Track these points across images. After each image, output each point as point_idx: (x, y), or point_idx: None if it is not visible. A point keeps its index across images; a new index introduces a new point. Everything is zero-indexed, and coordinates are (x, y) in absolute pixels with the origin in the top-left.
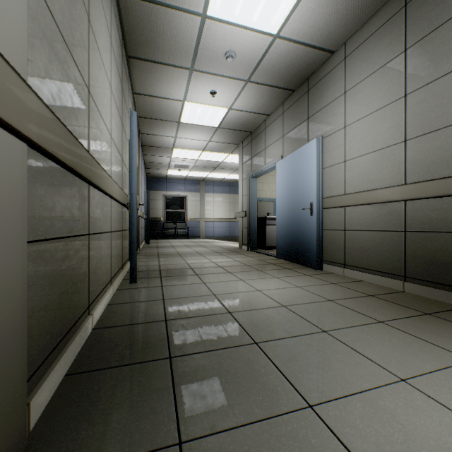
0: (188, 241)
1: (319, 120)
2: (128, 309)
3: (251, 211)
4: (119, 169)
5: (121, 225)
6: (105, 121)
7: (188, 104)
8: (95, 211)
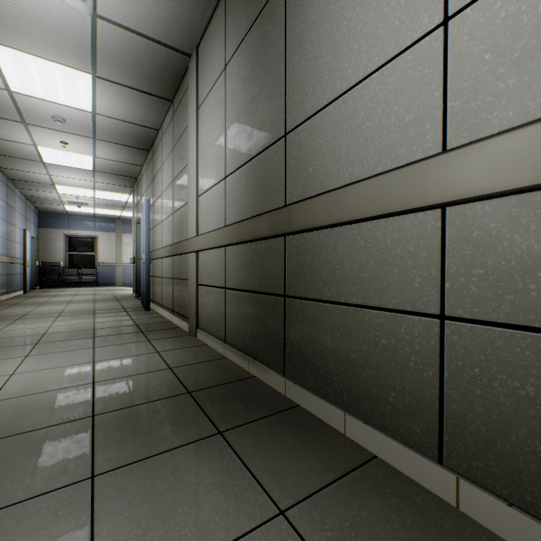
0: (91, 289)
1: (156, 183)
2: None
3: (137, 257)
4: None
5: None
6: None
7: (43, 148)
8: None
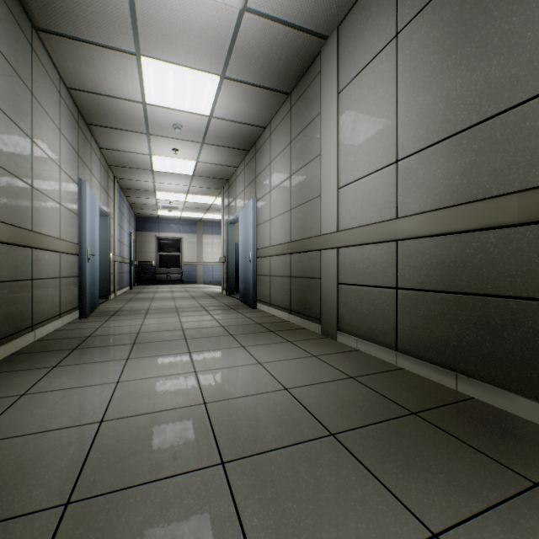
0: (179, 286)
1: (260, 181)
2: (67, 332)
3: (228, 257)
4: (74, 226)
5: (76, 272)
6: (52, 197)
7: (156, 157)
8: (40, 264)
